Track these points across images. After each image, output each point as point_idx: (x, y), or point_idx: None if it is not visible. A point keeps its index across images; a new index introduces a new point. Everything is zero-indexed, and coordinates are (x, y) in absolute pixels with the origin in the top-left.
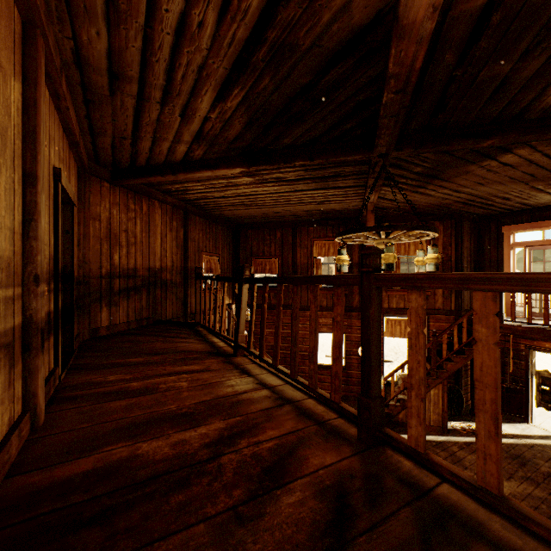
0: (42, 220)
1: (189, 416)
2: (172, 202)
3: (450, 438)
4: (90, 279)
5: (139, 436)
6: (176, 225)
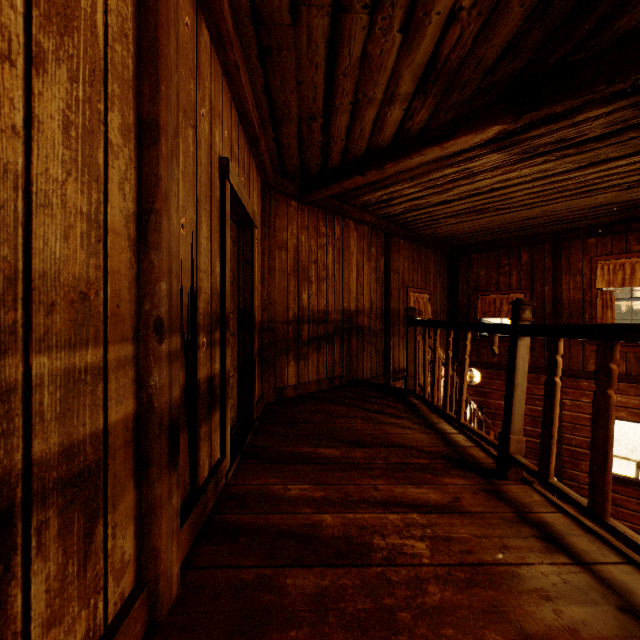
0: (173, 215)
1: None
2: (370, 221)
3: None
4: (276, 324)
5: None
6: (375, 253)
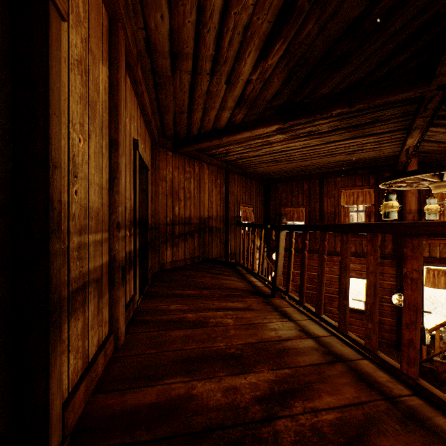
0: (122, 178)
1: (237, 358)
2: (217, 164)
3: None
4: (159, 225)
5: (194, 372)
6: (220, 182)
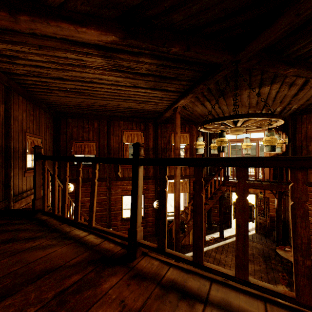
0: None
1: None
2: None
3: (208, 247)
4: None
5: None
6: None
